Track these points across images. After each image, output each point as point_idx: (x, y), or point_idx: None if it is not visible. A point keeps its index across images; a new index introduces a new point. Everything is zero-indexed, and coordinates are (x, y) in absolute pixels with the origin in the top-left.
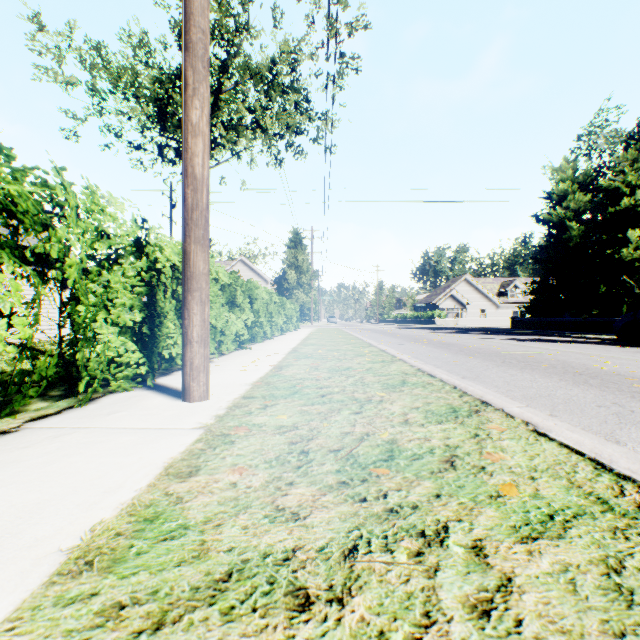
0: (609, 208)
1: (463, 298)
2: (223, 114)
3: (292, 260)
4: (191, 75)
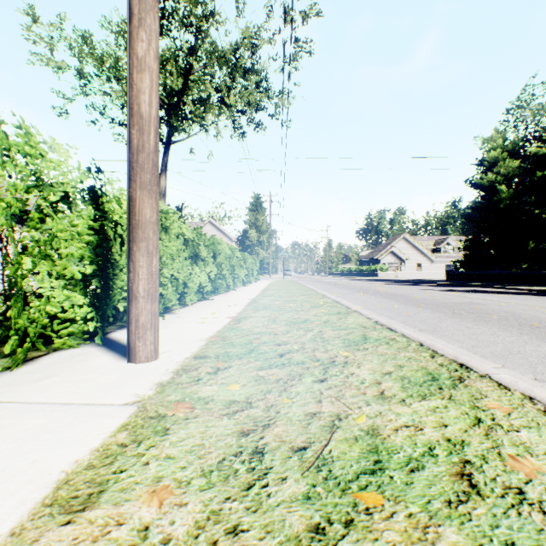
0: (537, 172)
1: (402, 254)
2: (193, 94)
3: (253, 221)
4: (136, 4)
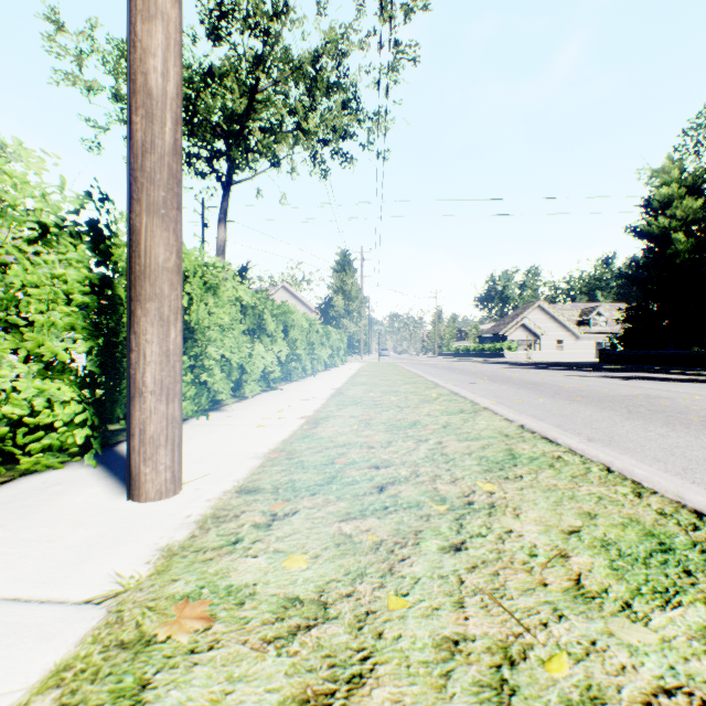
0: None
1: (536, 328)
2: (261, 119)
3: (339, 284)
4: None
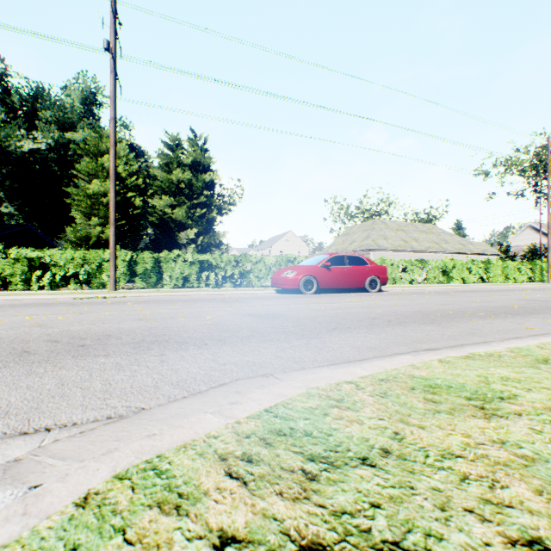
0: None
1: None
2: None
3: None
4: (547, 252)
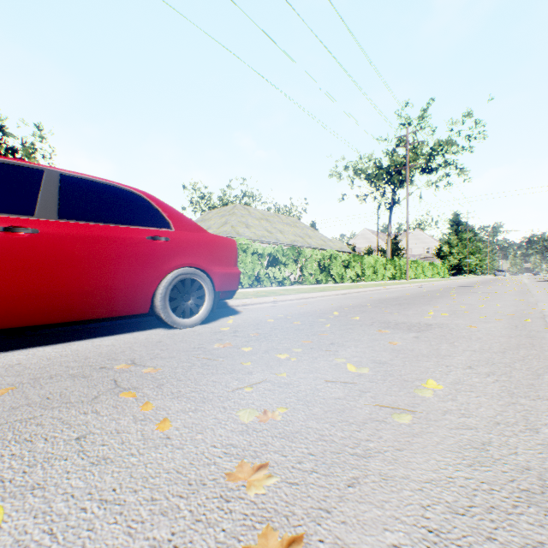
0: None
1: None
2: None
3: (445, 240)
4: (406, 248)
